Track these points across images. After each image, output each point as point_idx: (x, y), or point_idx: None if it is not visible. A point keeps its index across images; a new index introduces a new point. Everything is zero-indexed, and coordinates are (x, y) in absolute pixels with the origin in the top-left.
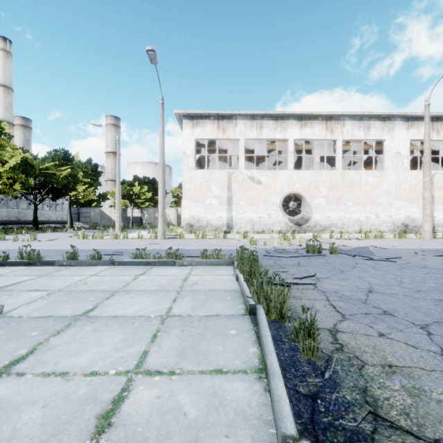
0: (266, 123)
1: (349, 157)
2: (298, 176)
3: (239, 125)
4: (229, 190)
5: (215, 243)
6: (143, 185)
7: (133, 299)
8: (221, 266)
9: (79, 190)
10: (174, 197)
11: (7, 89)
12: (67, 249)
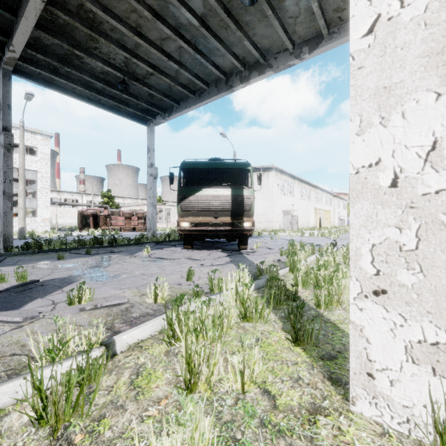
0: None
1: None
2: None
3: None
4: None
5: None
6: None
7: None
8: None
9: None
10: None
11: None
12: None
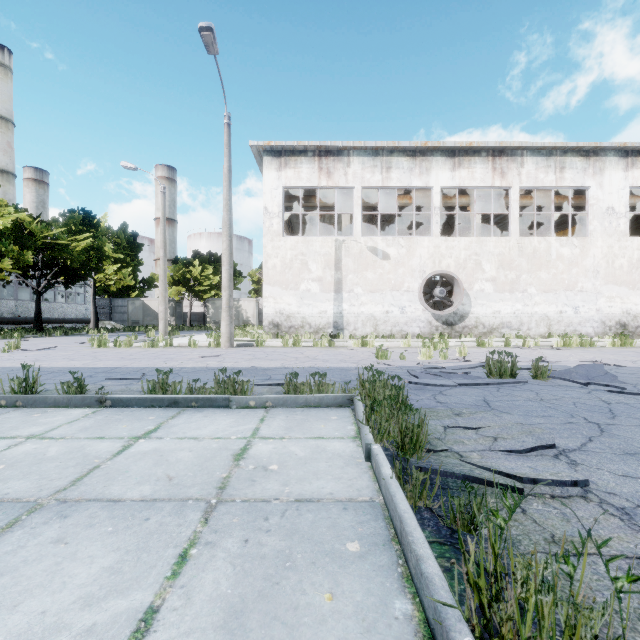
0: (397, 162)
1: (522, 220)
2: (448, 247)
3: (354, 165)
4: (337, 268)
5: (315, 355)
6: (207, 265)
7: (55, 550)
8: (326, 410)
9: (108, 272)
10: (253, 283)
11: (5, 122)
12: (52, 367)
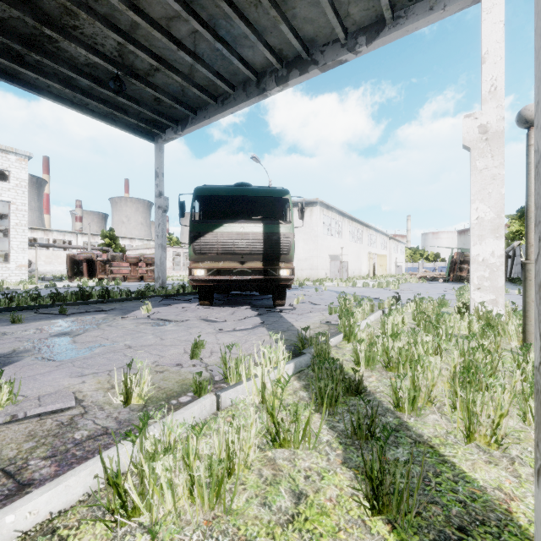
0: None
1: None
2: (30, 252)
3: None
4: None
5: None
6: None
7: None
8: None
9: None
10: None
11: None
12: None
